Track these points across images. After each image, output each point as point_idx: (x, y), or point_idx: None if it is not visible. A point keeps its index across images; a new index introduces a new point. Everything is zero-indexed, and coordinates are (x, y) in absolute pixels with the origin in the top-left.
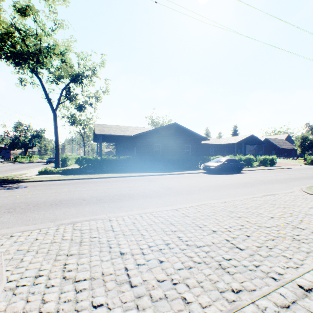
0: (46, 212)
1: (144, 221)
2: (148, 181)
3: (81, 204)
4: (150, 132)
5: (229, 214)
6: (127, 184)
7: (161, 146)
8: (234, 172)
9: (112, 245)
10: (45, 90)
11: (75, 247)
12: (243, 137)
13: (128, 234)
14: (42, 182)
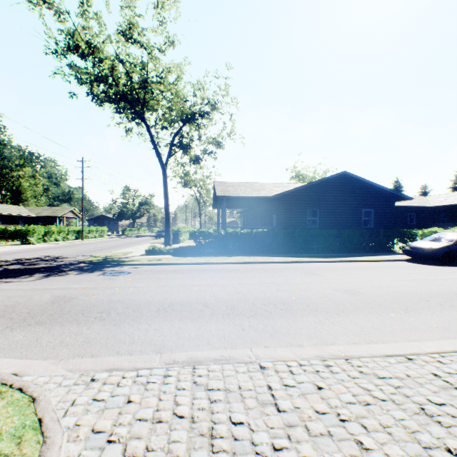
0: (150, 325)
1: (341, 387)
2: (306, 274)
3: (203, 315)
4: (299, 190)
5: None
6: (271, 277)
7: (319, 212)
8: None
9: None
10: (153, 139)
11: (200, 452)
12: None
13: (320, 432)
14: (148, 266)
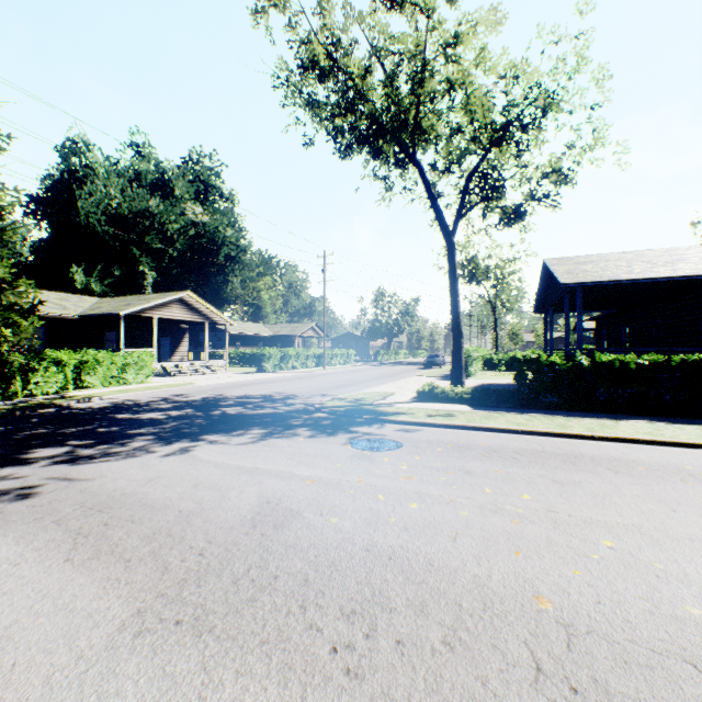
0: None
1: None
2: None
3: None
4: None
5: None
6: None
7: None
8: None
9: None
10: (429, 189)
11: None
12: None
13: None
14: (429, 428)
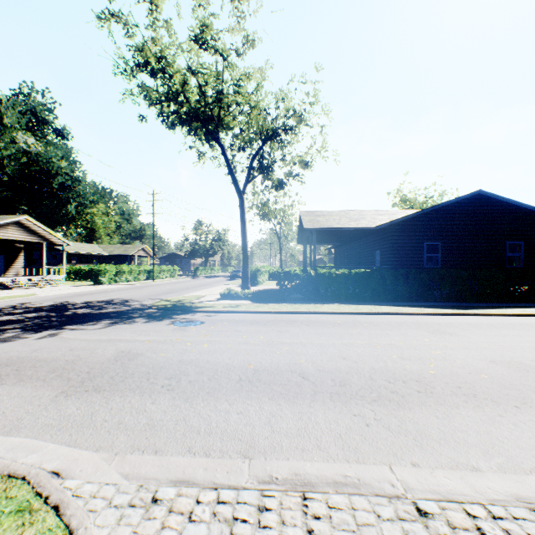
0: (231, 405)
1: None
2: (436, 333)
3: (302, 393)
4: (413, 218)
5: None
6: (385, 335)
7: (441, 247)
8: None
9: None
10: (229, 162)
11: None
12: None
13: None
14: (224, 314)
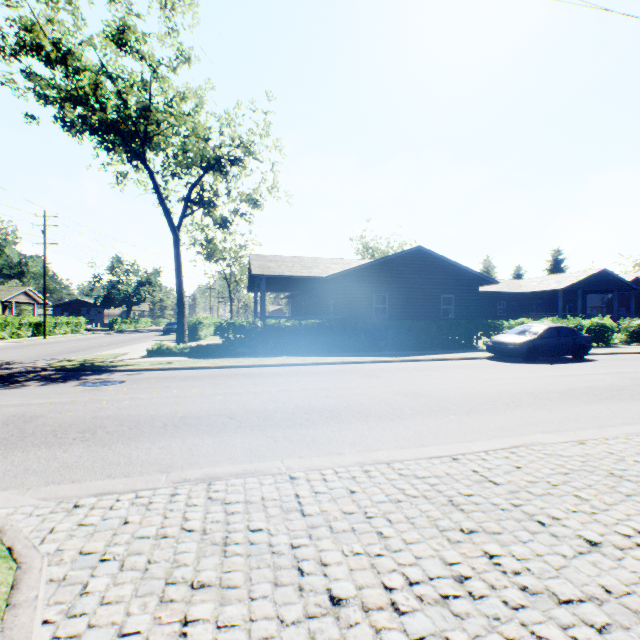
0: (154, 444)
1: (375, 489)
2: (366, 376)
3: (226, 429)
4: (364, 269)
5: (614, 486)
6: (321, 381)
7: (388, 298)
8: (568, 359)
9: (304, 563)
10: (159, 191)
11: (211, 558)
12: (580, 276)
13: (343, 529)
14: (152, 372)
